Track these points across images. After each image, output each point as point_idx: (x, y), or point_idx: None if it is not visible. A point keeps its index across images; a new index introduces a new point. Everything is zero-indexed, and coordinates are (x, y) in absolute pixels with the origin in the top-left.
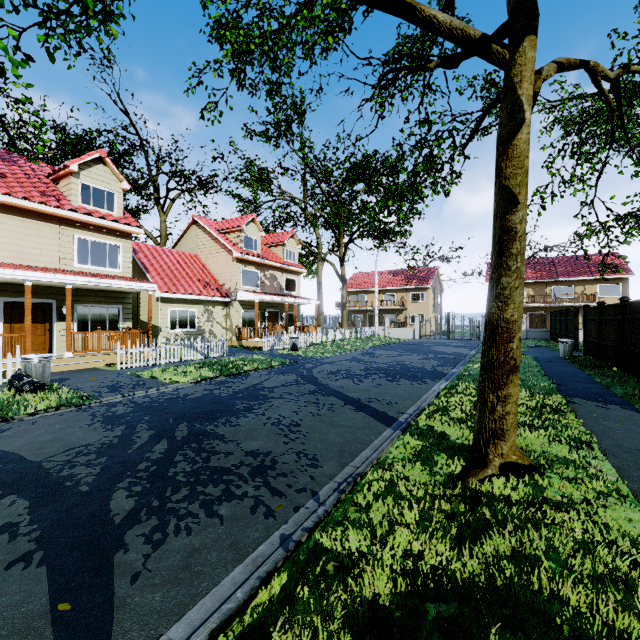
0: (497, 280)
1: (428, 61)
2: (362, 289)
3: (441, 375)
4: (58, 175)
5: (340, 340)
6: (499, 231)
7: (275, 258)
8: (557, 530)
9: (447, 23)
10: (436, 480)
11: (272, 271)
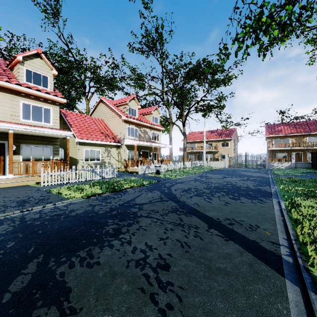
0: None
1: None
2: (194, 140)
3: (268, 194)
4: (12, 64)
5: (183, 168)
6: None
7: (146, 121)
8: None
9: None
10: None
11: (145, 128)
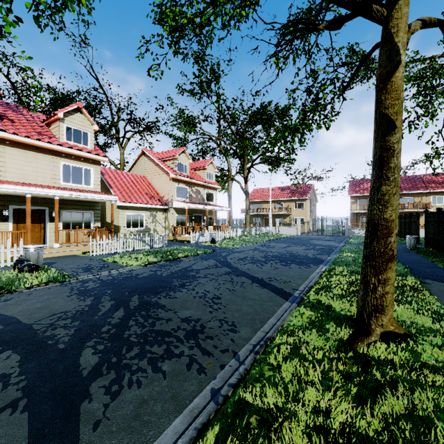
0: (378, 188)
1: (317, 25)
2: (259, 200)
3: (320, 261)
4: (50, 121)
5: (245, 236)
6: (379, 150)
7: (199, 178)
8: (439, 391)
9: None
10: (330, 345)
11: (197, 187)
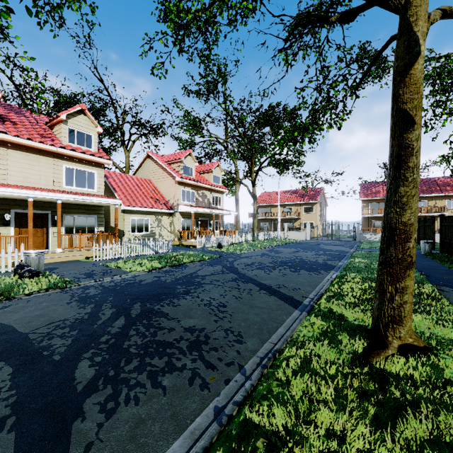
0: (395, 189)
1: (329, 17)
2: (268, 204)
3: (331, 267)
4: (52, 123)
5: (252, 240)
6: (397, 148)
7: (205, 181)
8: None
9: None
10: (344, 358)
11: (203, 191)
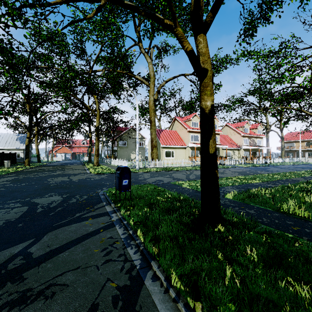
0: None
1: (308, 112)
2: (292, 140)
3: None
4: None
5: (281, 162)
6: None
7: (254, 134)
8: None
9: (309, 114)
10: (305, 171)
11: (253, 138)
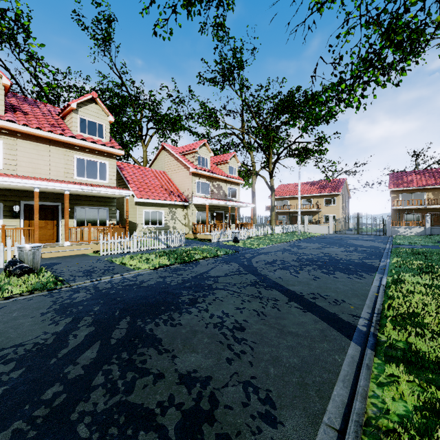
0: None
1: None
2: (285, 196)
3: (373, 268)
4: (64, 113)
5: (270, 234)
6: None
7: (221, 172)
8: None
9: None
10: None
11: (219, 182)
